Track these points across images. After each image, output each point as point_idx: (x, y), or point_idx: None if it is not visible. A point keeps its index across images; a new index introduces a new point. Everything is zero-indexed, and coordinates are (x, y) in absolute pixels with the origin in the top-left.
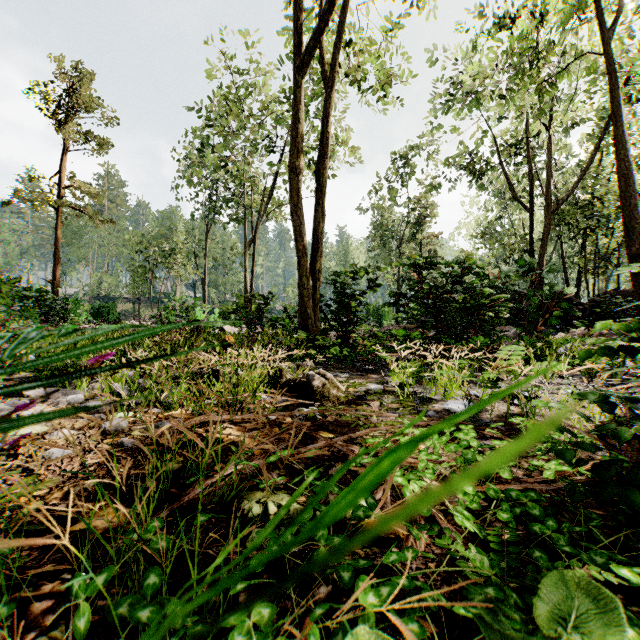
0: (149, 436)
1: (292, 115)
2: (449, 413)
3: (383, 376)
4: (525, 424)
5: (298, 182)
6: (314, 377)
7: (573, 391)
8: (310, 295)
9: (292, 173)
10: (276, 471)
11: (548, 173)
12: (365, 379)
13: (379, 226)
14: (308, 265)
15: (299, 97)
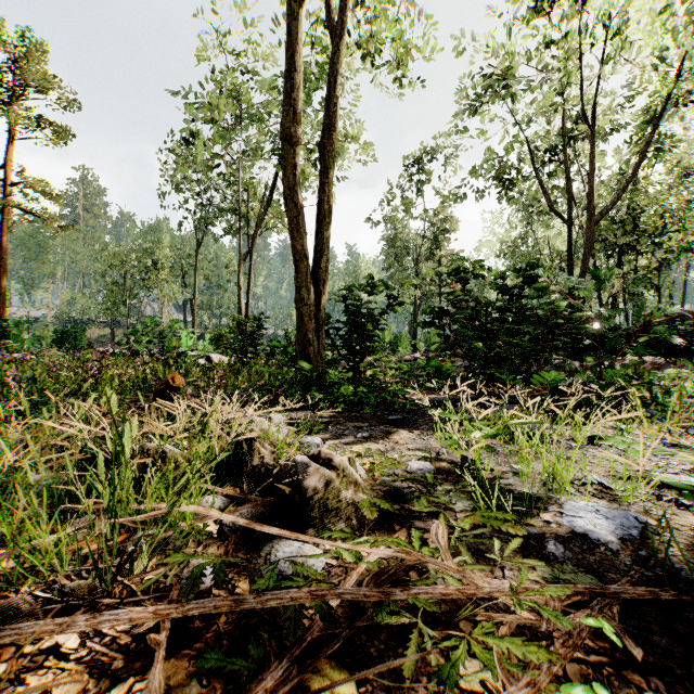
0: None
1: (286, 61)
2: (591, 546)
3: (421, 434)
4: None
5: (295, 156)
6: (307, 468)
7: None
8: (312, 313)
9: (286, 143)
10: None
11: (590, 178)
12: (395, 441)
13: (394, 242)
14: (309, 272)
15: (296, 35)
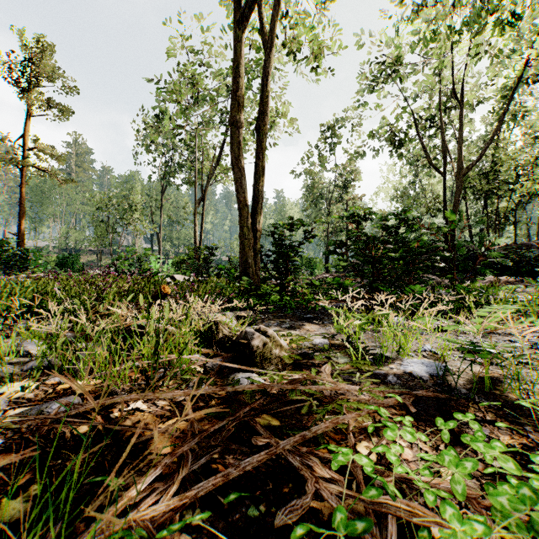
0: (21, 429)
1: (233, 70)
2: (413, 378)
3: (325, 326)
4: (511, 395)
5: (239, 135)
6: (253, 335)
7: (531, 344)
8: (251, 245)
9: (233, 126)
10: (187, 515)
11: (460, 141)
12: (307, 330)
13: (311, 189)
14: (249, 216)
15: (240, 52)
